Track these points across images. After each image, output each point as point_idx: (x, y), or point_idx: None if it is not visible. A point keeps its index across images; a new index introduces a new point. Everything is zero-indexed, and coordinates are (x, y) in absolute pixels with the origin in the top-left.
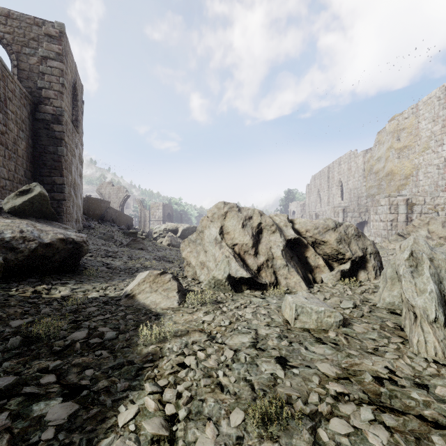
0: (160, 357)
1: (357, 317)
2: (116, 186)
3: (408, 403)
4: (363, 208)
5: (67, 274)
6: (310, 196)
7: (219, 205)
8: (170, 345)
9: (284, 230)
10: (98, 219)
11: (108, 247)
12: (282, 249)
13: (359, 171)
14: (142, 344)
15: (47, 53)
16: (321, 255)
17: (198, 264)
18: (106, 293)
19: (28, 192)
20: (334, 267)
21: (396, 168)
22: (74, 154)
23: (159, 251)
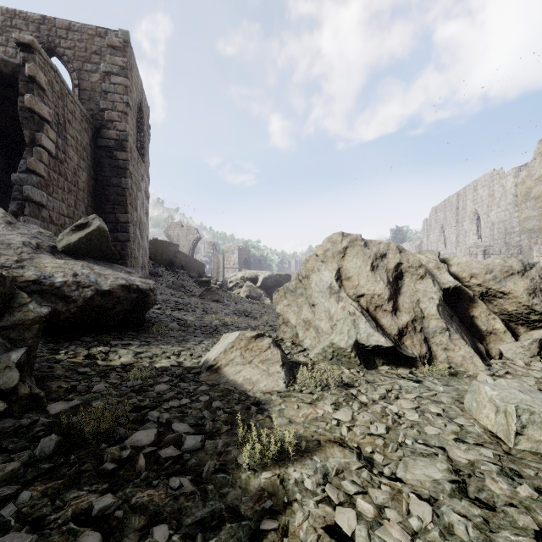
0: (286, 503)
1: None
2: (186, 227)
3: None
4: (514, 248)
5: (130, 331)
6: (429, 235)
7: (335, 238)
8: (296, 472)
9: (436, 274)
10: (166, 266)
11: (178, 297)
12: (438, 304)
13: (508, 197)
14: (246, 466)
15: (110, 67)
16: (496, 314)
17: (300, 323)
18: (180, 361)
19: (85, 227)
20: (520, 334)
21: None
22: (140, 187)
23: (238, 304)
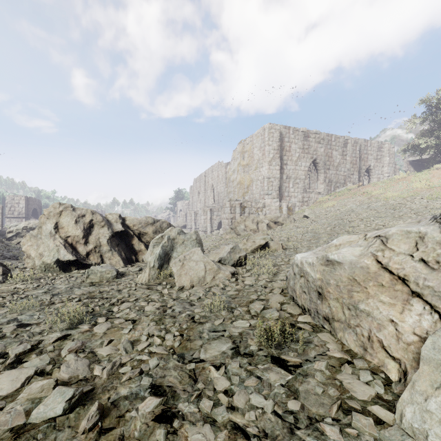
0: None
1: (134, 274)
2: None
3: (104, 295)
4: None
5: None
6: (193, 197)
7: (55, 205)
8: None
9: (114, 225)
10: None
11: None
12: (108, 239)
13: (223, 179)
14: None
15: None
16: (145, 242)
17: (37, 255)
18: None
19: None
20: None
21: (242, 179)
22: None
23: (11, 252)
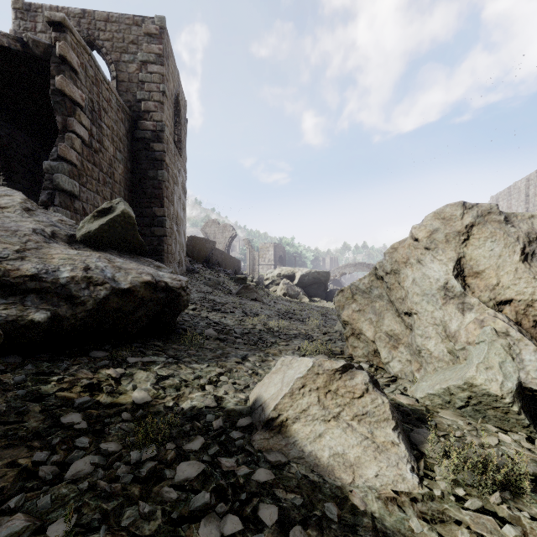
0: None
1: None
2: (222, 224)
3: None
4: None
5: (157, 340)
6: None
7: (449, 212)
8: None
9: None
10: (203, 262)
11: (215, 295)
12: None
13: None
14: None
15: (146, 56)
16: None
17: (381, 337)
18: (219, 397)
19: (108, 212)
20: None
21: None
22: (177, 181)
23: (277, 303)
